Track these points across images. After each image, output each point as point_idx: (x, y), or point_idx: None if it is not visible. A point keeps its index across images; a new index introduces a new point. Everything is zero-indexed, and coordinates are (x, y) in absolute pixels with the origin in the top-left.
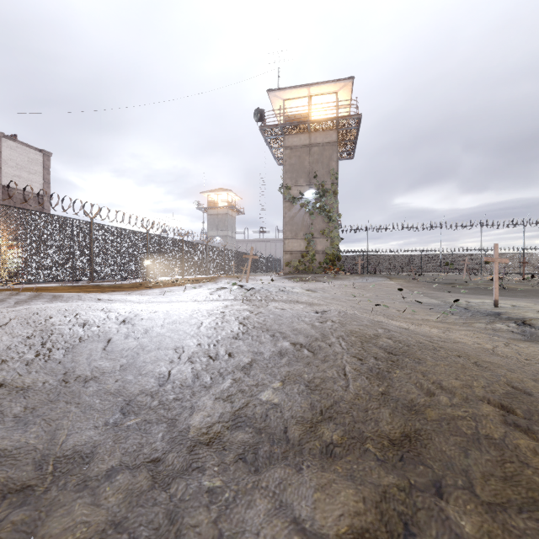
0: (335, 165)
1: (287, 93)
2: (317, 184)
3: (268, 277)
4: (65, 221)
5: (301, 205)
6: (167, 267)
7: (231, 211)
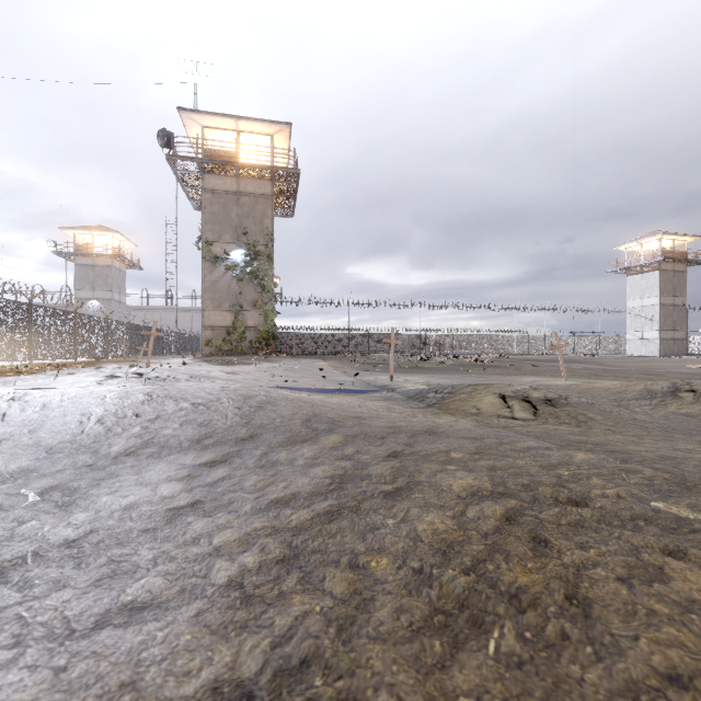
0: (270, 223)
1: (207, 120)
2: (247, 243)
3: (179, 360)
4: None
5: (227, 267)
6: None
7: (118, 263)
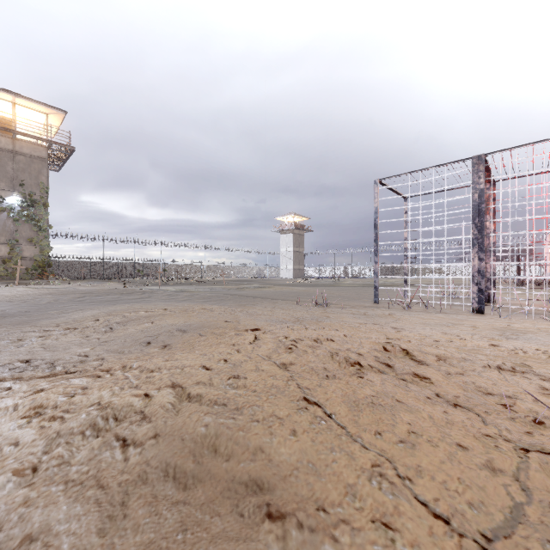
0: (46, 180)
1: None
2: (23, 192)
3: None
4: None
5: (3, 209)
6: None
7: None
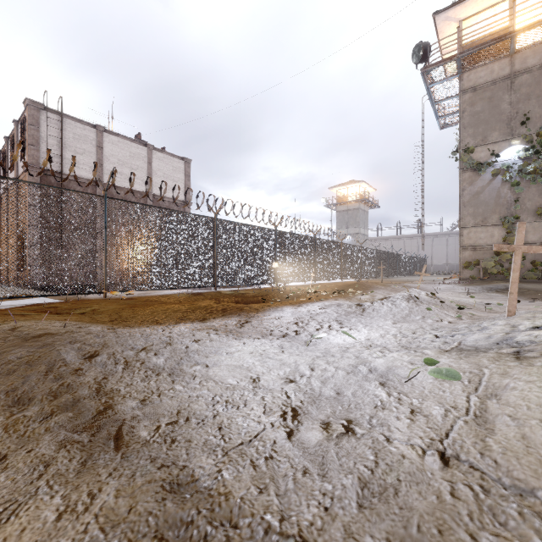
0: None
1: (468, 7)
2: (526, 134)
3: (443, 286)
4: (187, 217)
5: (495, 172)
6: (296, 270)
7: (363, 205)
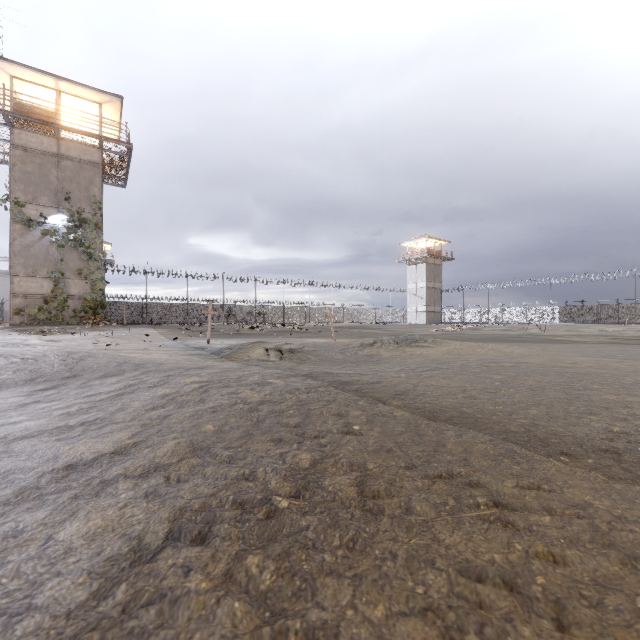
0: (98, 192)
1: (18, 70)
2: (70, 208)
3: None
4: None
5: (45, 232)
6: None
7: None
